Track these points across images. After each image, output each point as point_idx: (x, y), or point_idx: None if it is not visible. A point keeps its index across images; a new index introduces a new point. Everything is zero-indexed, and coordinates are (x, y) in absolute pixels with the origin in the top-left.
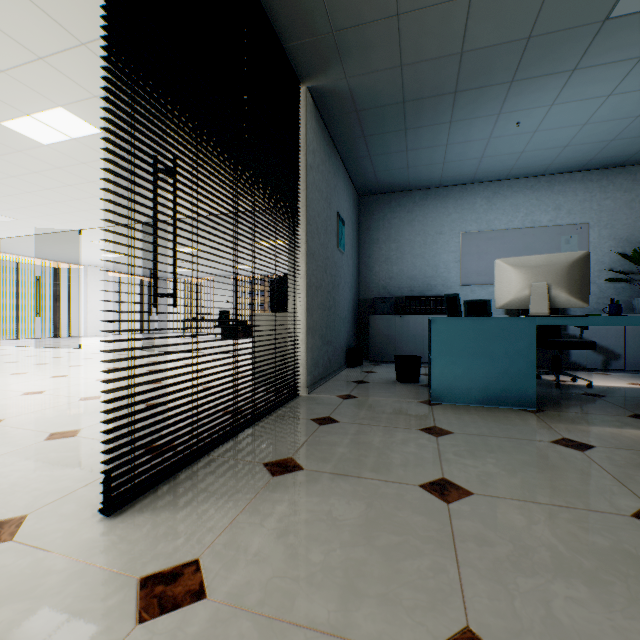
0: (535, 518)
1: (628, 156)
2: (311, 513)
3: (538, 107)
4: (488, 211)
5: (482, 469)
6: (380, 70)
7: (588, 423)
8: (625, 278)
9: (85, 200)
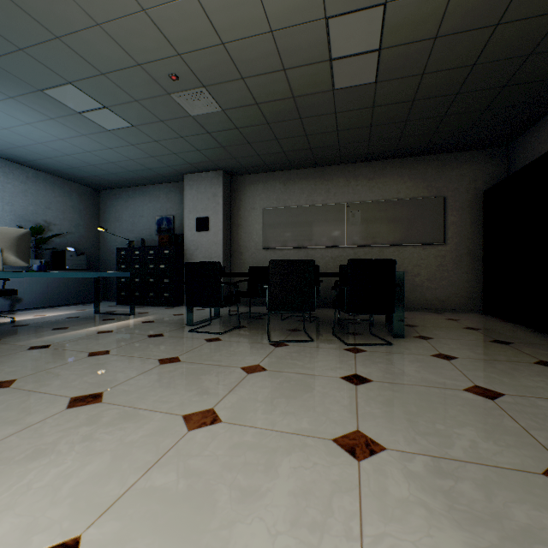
0: (58, 371)
1: (27, 160)
2: None
3: None
4: None
5: (6, 371)
6: None
7: (37, 338)
8: None
9: None
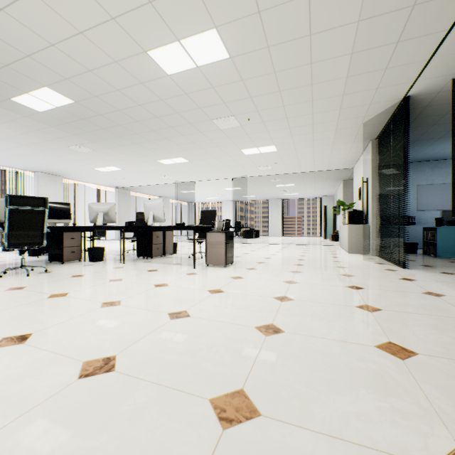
0: None
1: None
2: (453, 270)
3: None
4: (432, 175)
5: None
6: (414, 134)
7: None
8: None
9: (222, 170)
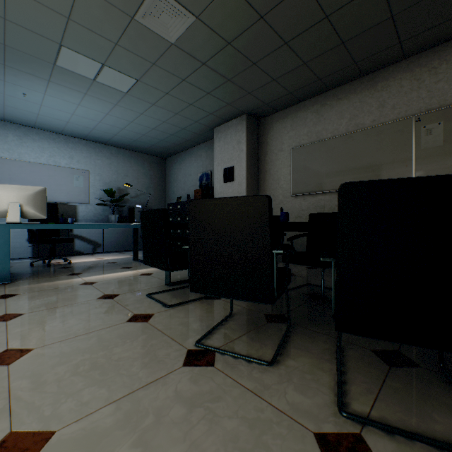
0: None
1: (107, 140)
2: None
3: (36, 91)
4: (20, 146)
5: None
6: None
7: (36, 283)
8: (108, 204)
9: None
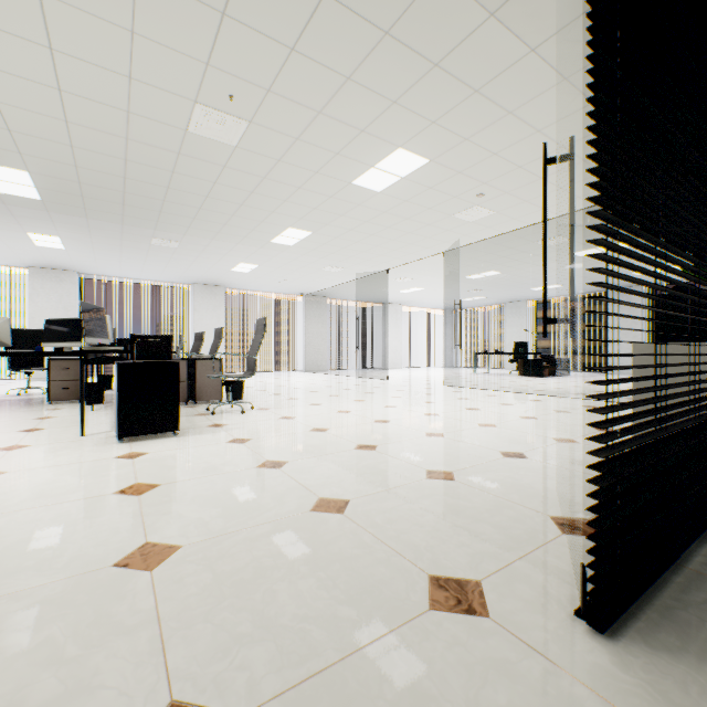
0: None
1: None
2: None
3: None
4: None
5: None
6: None
7: None
8: None
9: (397, 239)
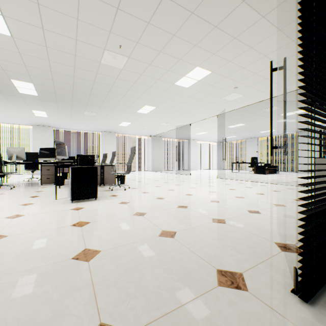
0: None
1: None
2: None
3: None
4: None
5: None
6: None
7: None
8: None
9: (195, 109)
